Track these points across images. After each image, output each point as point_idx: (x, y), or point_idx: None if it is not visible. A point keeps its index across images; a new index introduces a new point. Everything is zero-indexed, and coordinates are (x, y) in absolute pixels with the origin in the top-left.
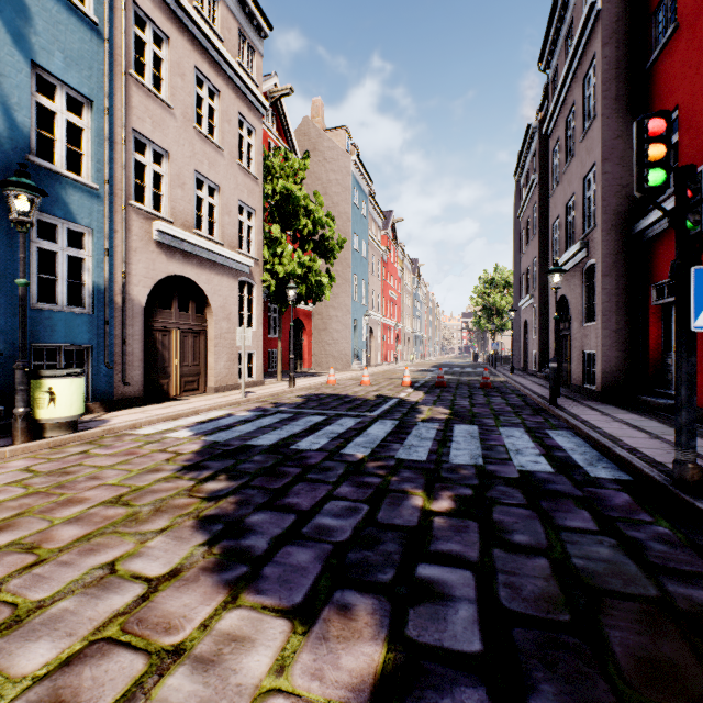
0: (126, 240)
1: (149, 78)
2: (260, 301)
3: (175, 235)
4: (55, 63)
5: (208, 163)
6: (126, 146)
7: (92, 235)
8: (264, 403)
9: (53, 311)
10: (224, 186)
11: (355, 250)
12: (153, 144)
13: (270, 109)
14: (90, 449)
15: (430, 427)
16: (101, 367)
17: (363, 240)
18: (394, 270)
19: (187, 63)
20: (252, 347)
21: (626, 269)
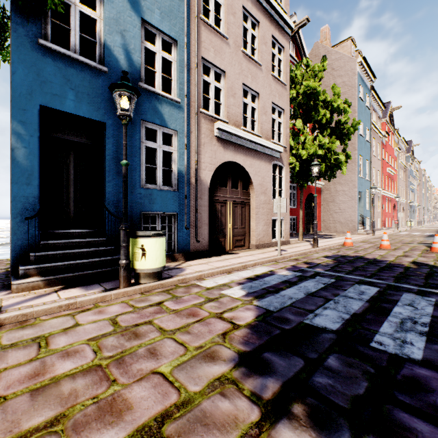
0: (198, 137)
1: (212, 20)
2: (287, 179)
3: (229, 131)
4: (155, 17)
5: (250, 76)
6: (198, 70)
7: (177, 136)
8: (297, 262)
9: (153, 189)
10: (262, 93)
11: (360, 136)
12: (214, 67)
13: (290, 41)
14: (164, 300)
15: None
16: (182, 228)
17: (366, 126)
18: (391, 151)
19: (236, 4)
20: (281, 215)
21: None
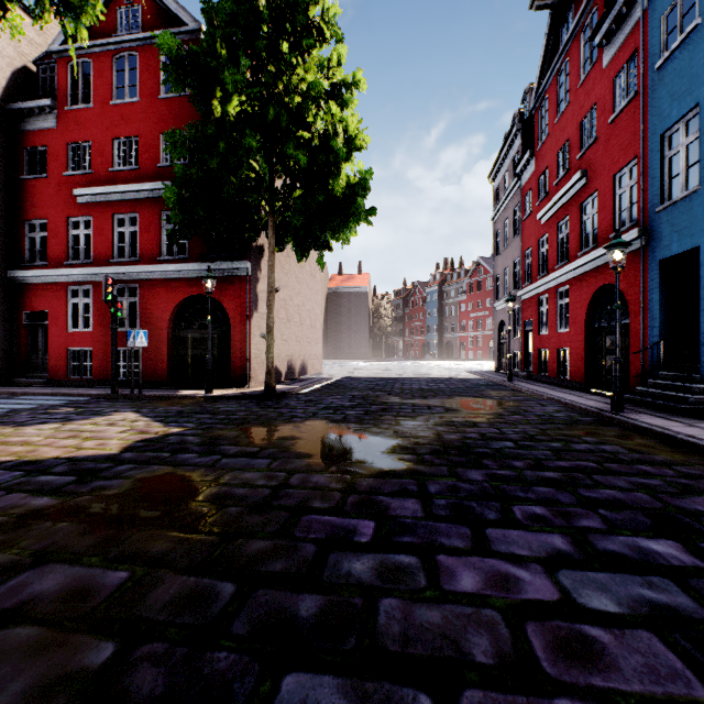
0: None
1: None
2: None
3: None
4: None
5: None
6: None
7: None
8: None
9: None
10: None
11: None
12: None
13: None
14: None
15: None
16: None
17: None
18: None
19: None
20: None
21: (6, 298)
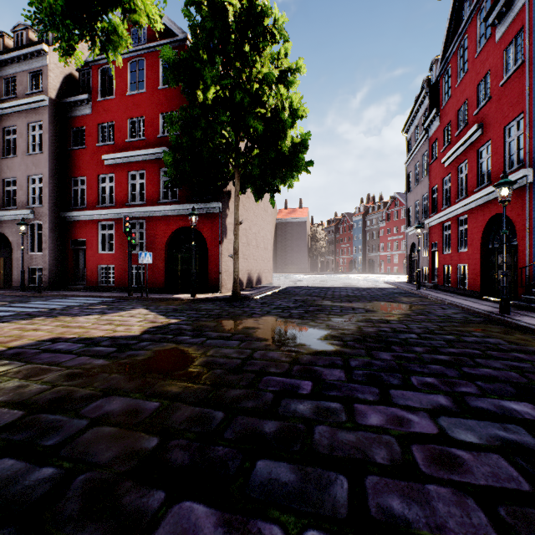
0: None
1: None
2: None
3: None
4: None
5: None
6: None
7: None
8: None
9: None
10: None
11: None
12: None
13: None
14: None
15: (23, 304)
16: None
17: None
18: None
19: None
20: None
21: (59, 231)
